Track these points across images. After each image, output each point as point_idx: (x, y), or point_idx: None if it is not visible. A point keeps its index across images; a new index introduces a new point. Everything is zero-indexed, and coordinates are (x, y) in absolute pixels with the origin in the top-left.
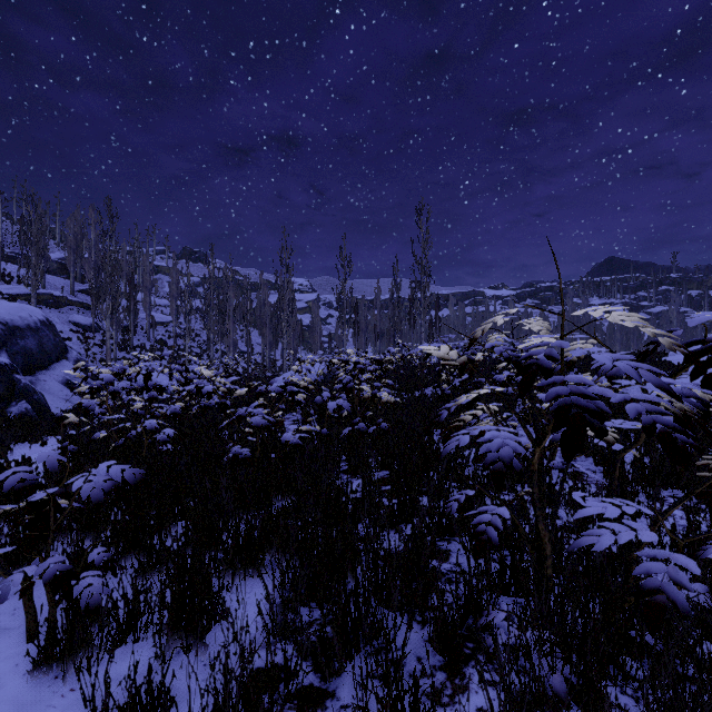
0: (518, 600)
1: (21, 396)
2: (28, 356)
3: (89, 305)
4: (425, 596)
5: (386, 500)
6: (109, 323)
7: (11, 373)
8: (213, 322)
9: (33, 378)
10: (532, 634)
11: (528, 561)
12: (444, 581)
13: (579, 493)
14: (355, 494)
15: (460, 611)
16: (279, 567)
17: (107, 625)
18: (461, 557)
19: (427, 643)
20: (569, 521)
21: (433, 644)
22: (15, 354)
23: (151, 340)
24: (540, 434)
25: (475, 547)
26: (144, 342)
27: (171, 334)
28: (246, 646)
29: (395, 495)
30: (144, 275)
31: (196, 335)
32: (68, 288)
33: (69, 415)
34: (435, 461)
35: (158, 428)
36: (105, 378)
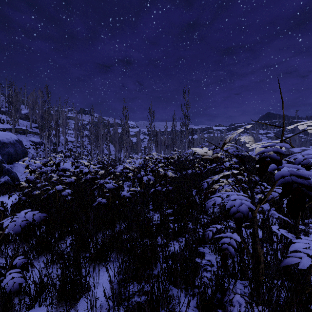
0: (242, 282)
1: (5, 173)
2: (9, 156)
3: (38, 133)
4: (193, 279)
5: (171, 224)
6: (47, 141)
7: (1, 163)
8: (93, 140)
9: (12, 165)
10: (258, 311)
11: (246, 260)
12: (203, 272)
13: (275, 226)
14: (156, 221)
15: (213, 291)
16: (117, 266)
17: (23, 299)
18: (210, 256)
19: (196, 309)
20: (265, 238)
21: (199, 310)
22: (3, 155)
23: (66, 149)
24: (253, 195)
25: (222, 257)
26: (62, 149)
27: (75, 146)
28: (98, 309)
29: (175, 222)
30: (62, 120)
31: (86, 146)
32: (29, 126)
33: (22, 183)
34: (195, 205)
35: (65, 189)
36: (37, 165)
